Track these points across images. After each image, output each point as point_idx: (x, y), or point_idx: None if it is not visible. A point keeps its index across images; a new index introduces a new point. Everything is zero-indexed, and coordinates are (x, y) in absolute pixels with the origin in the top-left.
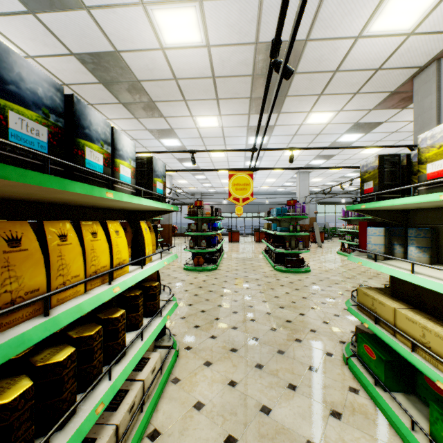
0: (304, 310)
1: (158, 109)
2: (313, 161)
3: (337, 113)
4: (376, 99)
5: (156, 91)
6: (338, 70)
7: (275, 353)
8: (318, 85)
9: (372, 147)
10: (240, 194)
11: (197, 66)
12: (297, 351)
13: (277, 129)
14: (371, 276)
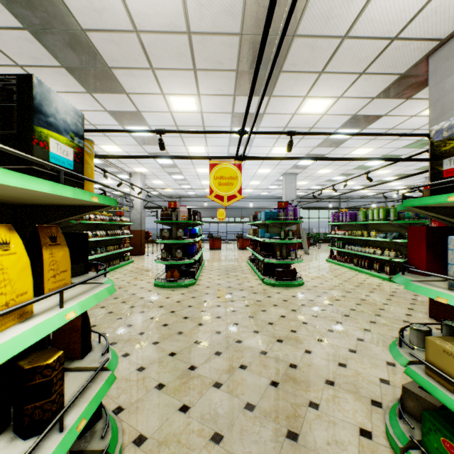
0: (309, 344)
1: (117, 79)
2: (302, 161)
3: (336, 100)
4: (382, 83)
5: (111, 51)
6: (347, 35)
7: (283, 439)
8: (321, 57)
9: (387, 134)
10: (224, 190)
11: (165, 10)
12: (317, 430)
13: (266, 119)
14: (371, 289)
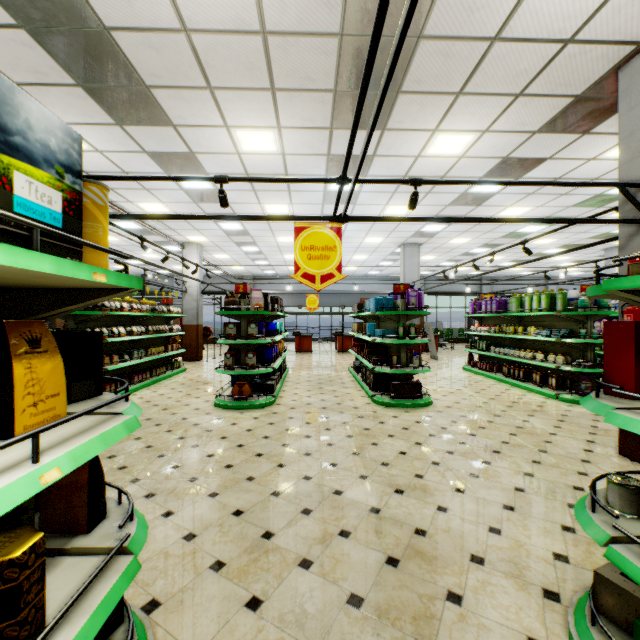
0: (443, 497)
1: (159, 105)
2: (428, 226)
3: (479, 135)
4: (548, 110)
5: (149, 61)
6: (499, 36)
7: None
8: (459, 71)
9: (558, 183)
10: (316, 266)
11: None
12: None
13: (377, 164)
14: (530, 410)
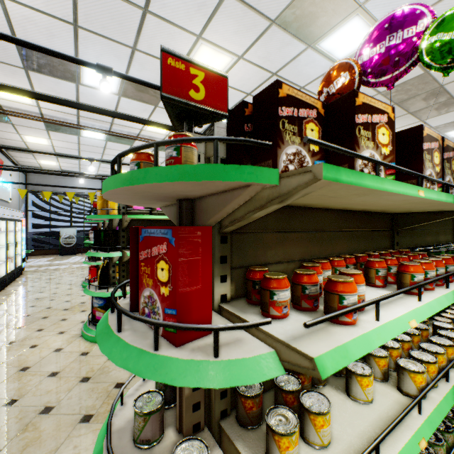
0: None
1: None
2: None
3: None
4: None
5: None
6: None
7: None
8: None
9: None
10: None
11: None
12: None
13: None
14: None
